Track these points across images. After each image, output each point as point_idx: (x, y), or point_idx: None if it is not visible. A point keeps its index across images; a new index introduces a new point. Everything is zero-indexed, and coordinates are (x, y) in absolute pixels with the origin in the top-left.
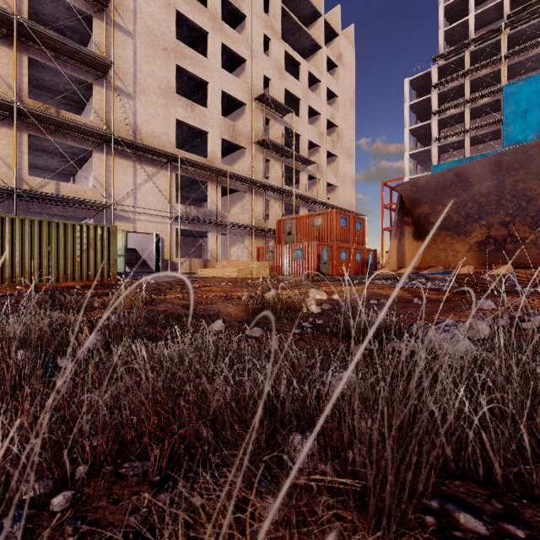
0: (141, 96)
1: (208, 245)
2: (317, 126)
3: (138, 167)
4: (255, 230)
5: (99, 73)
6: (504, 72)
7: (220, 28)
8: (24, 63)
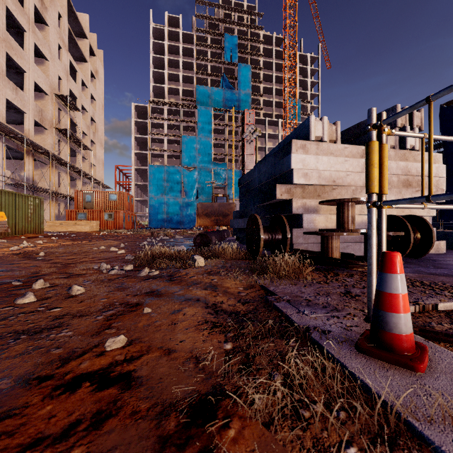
0: None
1: None
2: (83, 118)
3: None
4: (55, 195)
5: None
6: (182, 128)
7: (34, 30)
8: None
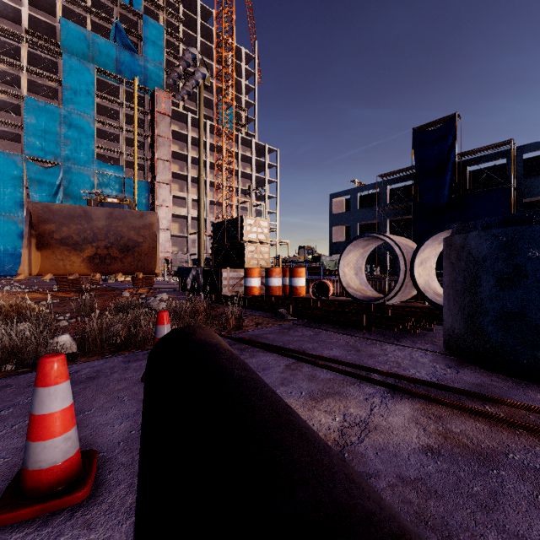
0: None
1: None
2: None
3: None
4: None
5: None
6: (26, 83)
7: None
8: None
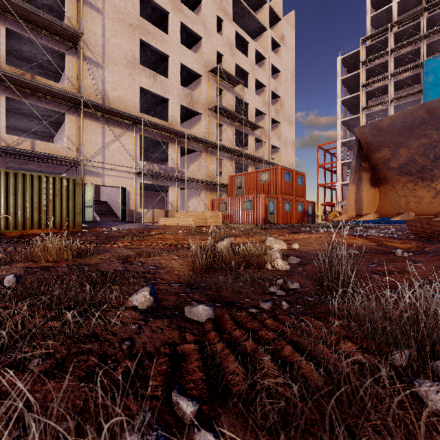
0: (109, 66)
1: (169, 198)
2: (263, 96)
3: (107, 128)
4: (209, 185)
5: (71, 44)
6: (424, 49)
7: (179, 9)
8: (2, 33)
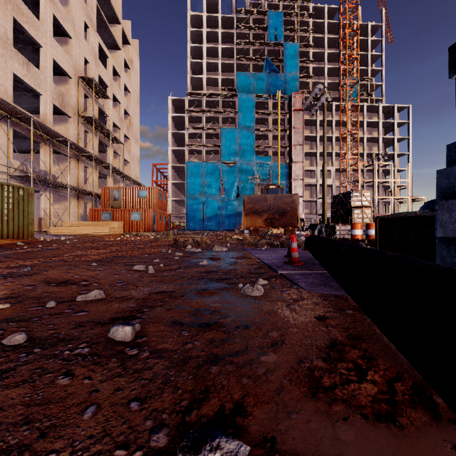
0: None
1: (41, 204)
2: (116, 111)
3: None
4: (79, 193)
5: None
6: (221, 119)
7: None
8: None
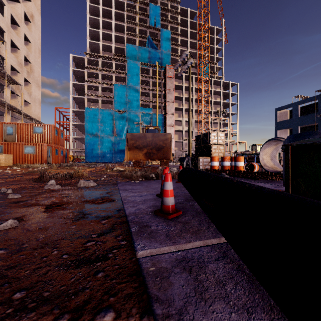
0: None
1: None
2: (15, 56)
3: None
4: None
5: None
6: (114, 77)
7: None
8: None
